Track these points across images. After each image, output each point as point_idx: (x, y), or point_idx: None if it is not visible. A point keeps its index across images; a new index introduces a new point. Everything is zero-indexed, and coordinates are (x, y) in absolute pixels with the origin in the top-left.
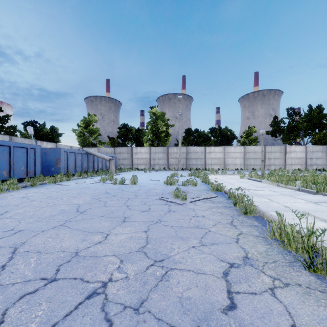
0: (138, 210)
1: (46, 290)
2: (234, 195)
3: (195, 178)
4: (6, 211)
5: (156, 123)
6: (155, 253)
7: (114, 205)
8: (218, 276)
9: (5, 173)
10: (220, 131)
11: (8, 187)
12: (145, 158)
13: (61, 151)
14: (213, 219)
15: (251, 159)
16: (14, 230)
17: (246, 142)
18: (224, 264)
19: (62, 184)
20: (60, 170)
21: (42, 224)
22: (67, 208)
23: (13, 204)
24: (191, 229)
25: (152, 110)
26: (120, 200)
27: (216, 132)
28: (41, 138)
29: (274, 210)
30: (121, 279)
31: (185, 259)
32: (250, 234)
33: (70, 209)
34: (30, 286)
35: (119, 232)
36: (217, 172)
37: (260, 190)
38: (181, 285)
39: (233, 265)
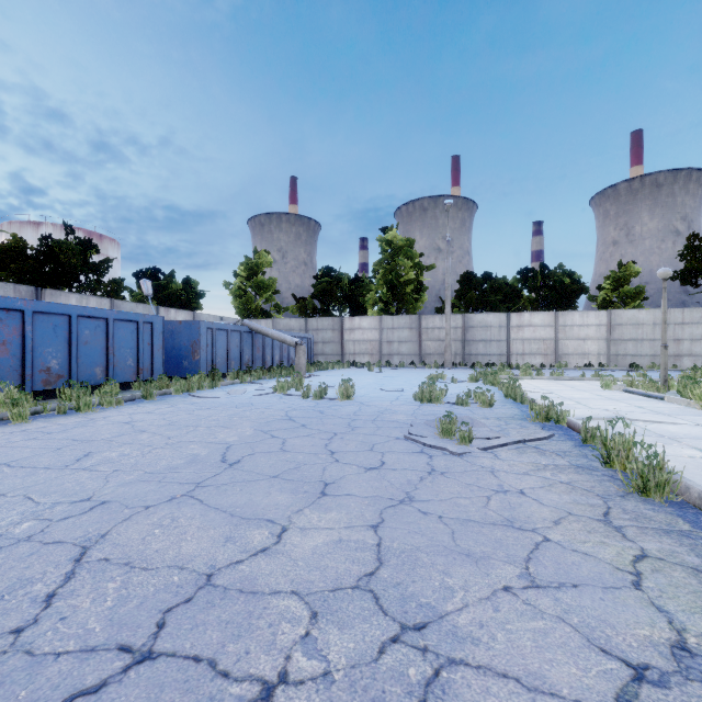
0: (356, 466)
1: (125, 688)
2: (604, 438)
3: (487, 386)
4: (88, 453)
5: (393, 264)
6: (402, 598)
7: (303, 450)
8: None
9: (100, 373)
10: (546, 276)
11: (101, 401)
12: (370, 339)
13: (200, 327)
14: (550, 504)
15: (626, 341)
16: (92, 500)
17: (611, 301)
18: (612, 667)
19: (201, 396)
20: (199, 367)
21: (148, 488)
22: (203, 451)
23: (104, 437)
24: (495, 530)
25: (385, 236)
26: (316, 437)
27: (535, 278)
28: (166, 301)
29: None
30: (311, 680)
31: (487, 632)
32: (674, 560)
33: (210, 454)
34: (92, 668)
35: (310, 525)
36: (541, 374)
37: (666, 424)
38: None
39: (645, 674)
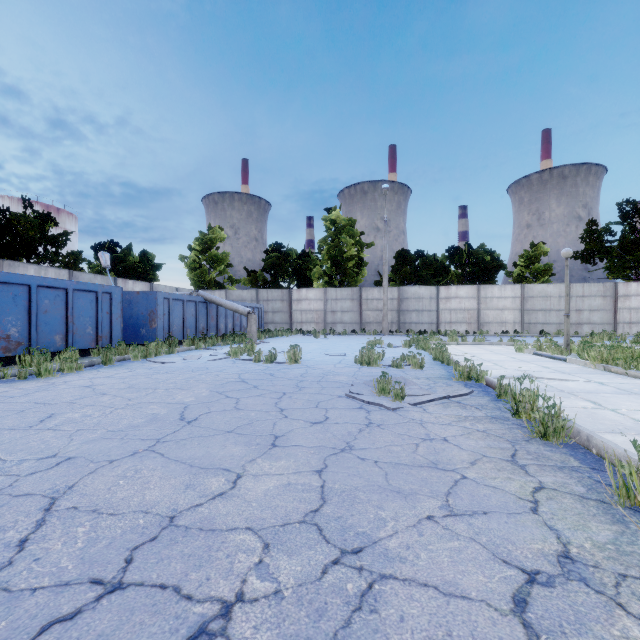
0: (303, 421)
1: (98, 614)
2: (514, 393)
3: (419, 350)
4: (51, 414)
5: (337, 241)
6: (342, 529)
7: (255, 408)
8: (501, 607)
9: (59, 340)
10: (470, 254)
11: (61, 366)
12: (316, 309)
13: (157, 297)
14: (468, 449)
15: (537, 311)
16: (58, 456)
17: (525, 277)
18: (511, 574)
19: (158, 361)
20: (156, 334)
21: (111, 444)
22: (162, 411)
23: (66, 399)
24: (421, 471)
25: (330, 215)
26: (267, 397)
27: (460, 255)
28: (124, 273)
29: (610, 430)
30: (264, 598)
31: (412, 552)
32: (564, 490)
33: (169, 413)
34: (67, 599)
35: (262, 472)
36: (465, 340)
37: (566, 381)
38: (408, 628)
39: (536, 577)
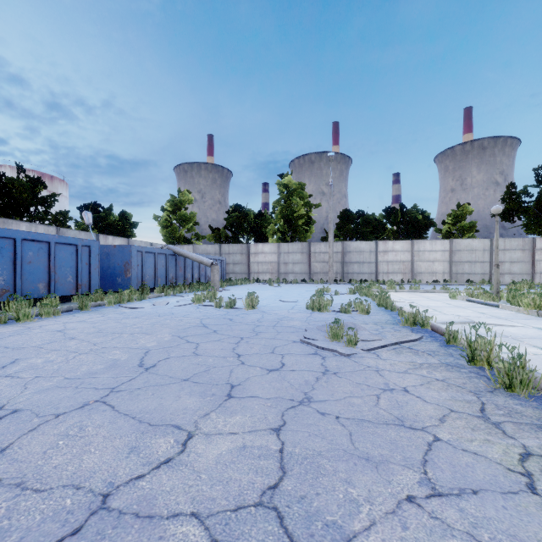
0: (260, 368)
1: None
2: (469, 340)
3: (363, 297)
4: (15, 359)
5: (289, 203)
6: (307, 517)
7: (213, 353)
8: None
9: (42, 288)
10: (404, 213)
11: (40, 312)
12: (270, 261)
13: (131, 250)
14: (433, 402)
15: (463, 262)
16: (4, 409)
17: (452, 233)
18: None
19: (130, 307)
20: (131, 283)
21: (63, 394)
22: (123, 356)
23: (35, 344)
24: (388, 431)
25: (282, 180)
26: (225, 342)
27: (396, 215)
28: (105, 230)
29: None
30: None
31: None
32: None
33: (129, 359)
34: None
35: (216, 430)
36: (403, 288)
37: (506, 326)
38: None
39: None
